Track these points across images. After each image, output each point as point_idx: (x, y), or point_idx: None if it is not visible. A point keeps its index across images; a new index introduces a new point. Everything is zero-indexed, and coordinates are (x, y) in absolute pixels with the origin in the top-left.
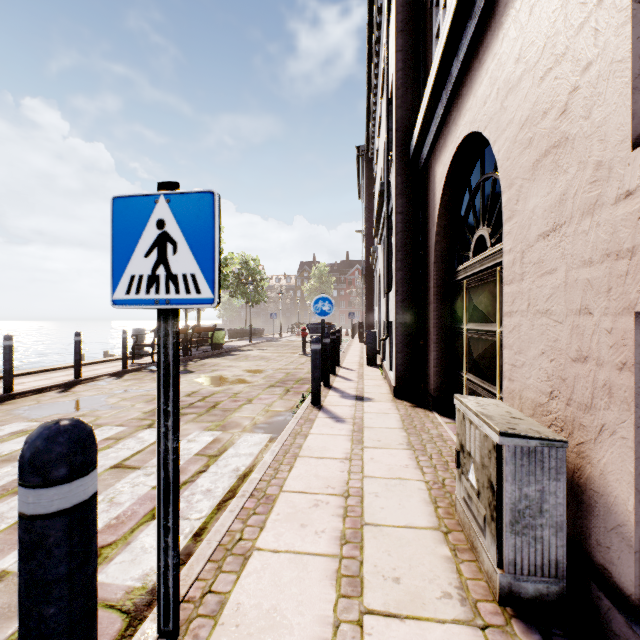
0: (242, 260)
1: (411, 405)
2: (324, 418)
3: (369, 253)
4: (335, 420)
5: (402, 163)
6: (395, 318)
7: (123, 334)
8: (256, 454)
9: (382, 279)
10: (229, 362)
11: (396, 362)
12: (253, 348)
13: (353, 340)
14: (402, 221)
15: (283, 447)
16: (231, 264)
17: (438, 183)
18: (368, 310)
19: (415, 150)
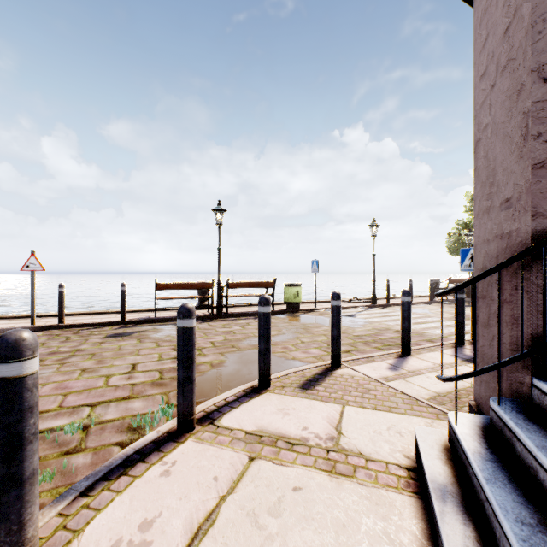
0: None
1: None
2: None
3: None
4: None
5: None
6: None
7: (430, 281)
8: None
9: None
10: None
11: None
12: None
13: None
14: None
15: None
16: None
17: None
18: None
19: None
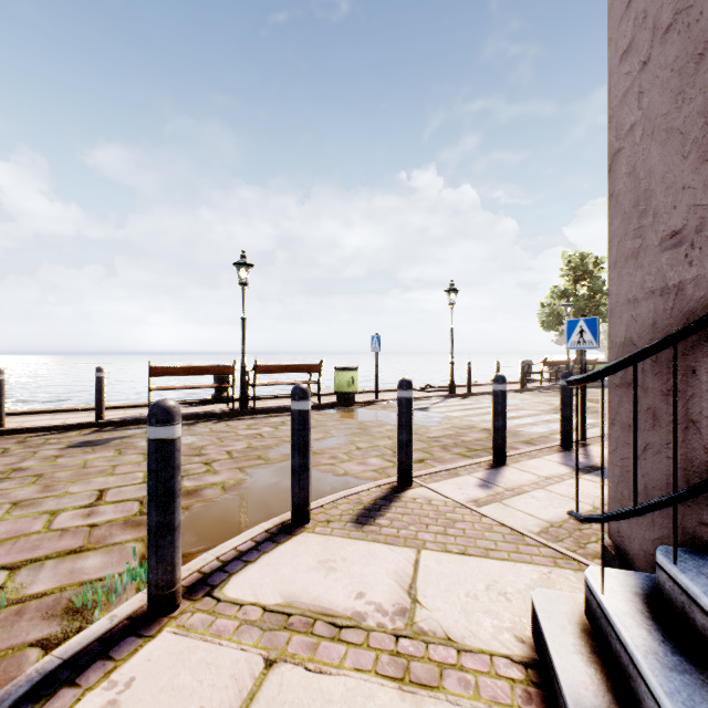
0: None
1: None
2: None
3: None
4: None
5: None
6: None
7: (521, 363)
8: None
9: None
10: None
11: None
12: None
13: None
14: None
15: None
16: None
17: None
18: None
19: None
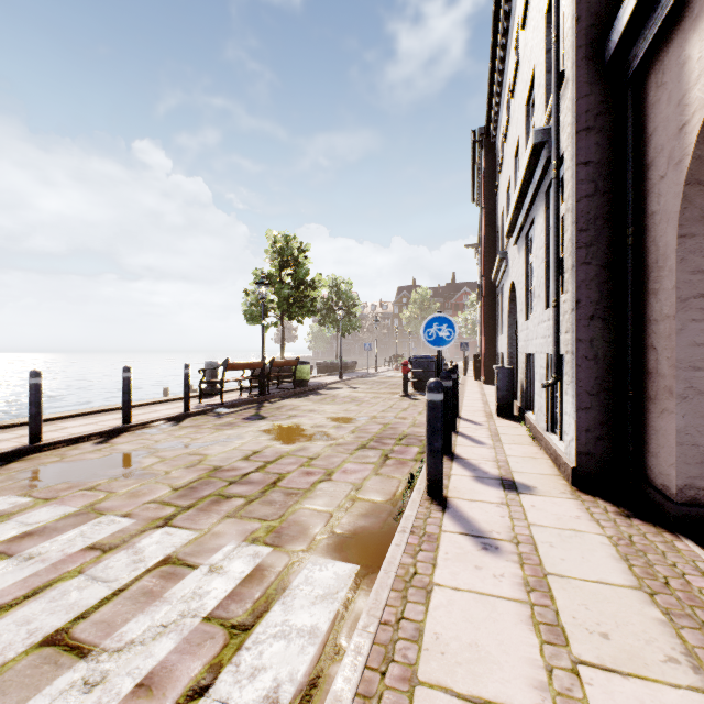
0: (332, 283)
1: (617, 511)
2: (456, 535)
3: (489, 266)
4: (479, 543)
5: (589, 75)
6: (574, 348)
7: (184, 369)
8: (323, 634)
9: (521, 293)
10: (312, 405)
11: (576, 425)
12: (343, 386)
13: (466, 377)
14: (589, 177)
15: (380, 632)
16: (318, 287)
17: (702, 65)
18: (488, 339)
19: (623, 37)
